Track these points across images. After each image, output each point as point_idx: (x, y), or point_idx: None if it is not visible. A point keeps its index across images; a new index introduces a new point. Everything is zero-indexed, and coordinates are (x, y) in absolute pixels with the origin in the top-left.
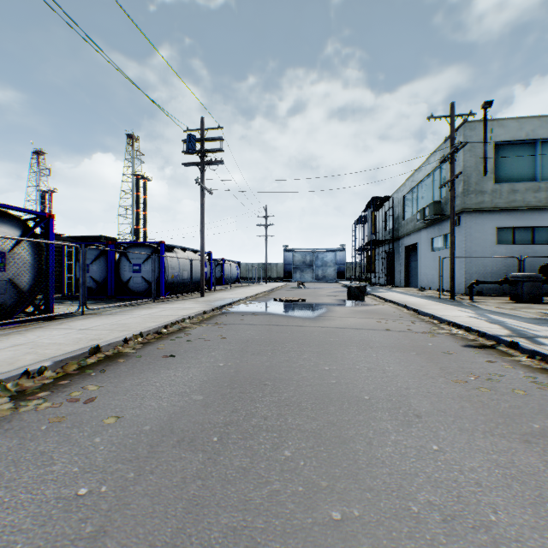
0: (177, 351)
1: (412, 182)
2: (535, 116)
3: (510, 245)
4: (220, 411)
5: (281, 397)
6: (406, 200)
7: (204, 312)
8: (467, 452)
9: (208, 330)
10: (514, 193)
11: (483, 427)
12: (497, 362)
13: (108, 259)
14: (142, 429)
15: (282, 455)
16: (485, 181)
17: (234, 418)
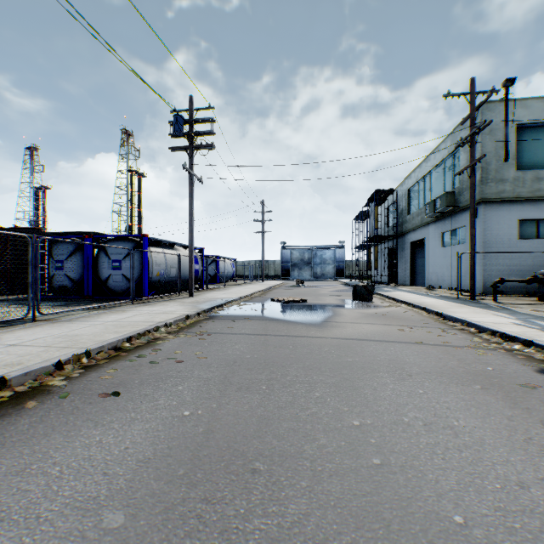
0: (129, 382)
1: (418, 174)
2: None
3: (534, 239)
4: None
5: (283, 518)
6: (411, 193)
7: (186, 316)
8: None
9: (185, 344)
10: (538, 182)
11: None
12: None
13: (85, 255)
14: None
15: None
16: (505, 167)
17: None
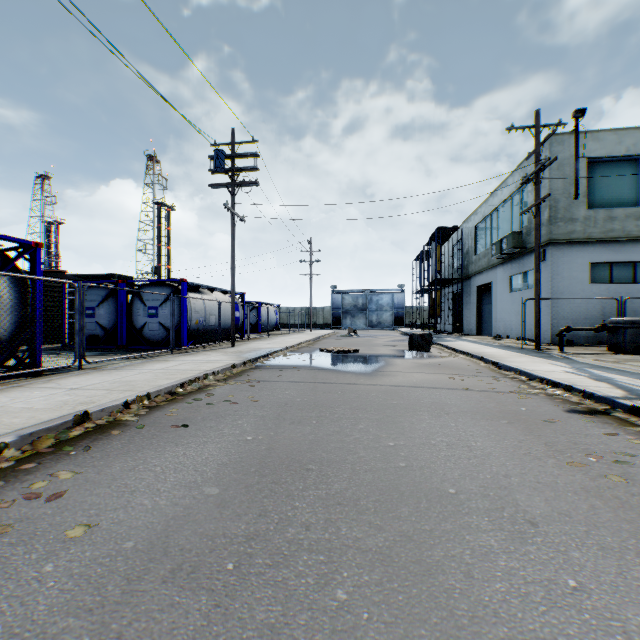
0: (193, 418)
1: (485, 210)
2: (637, 128)
3: (607, 284)
4: (241, 514)
5: (330, 490)
6: (478, 231)
7: (233, 365)
8: (624, 592)
9: (236, 390)
10: (611, 221)
11: (634, 544)
12: (619, 435)
13: (118, 301)
14: (121, 547)
15: (332, 600)
16: (576, 206)
17: (261, 526)
